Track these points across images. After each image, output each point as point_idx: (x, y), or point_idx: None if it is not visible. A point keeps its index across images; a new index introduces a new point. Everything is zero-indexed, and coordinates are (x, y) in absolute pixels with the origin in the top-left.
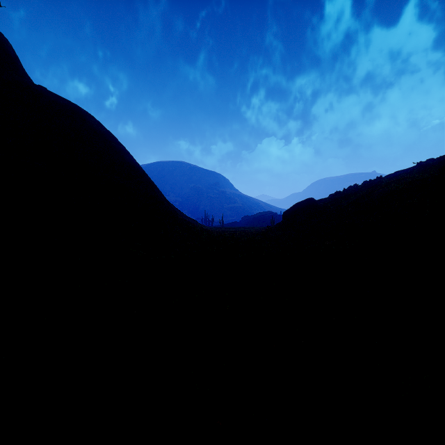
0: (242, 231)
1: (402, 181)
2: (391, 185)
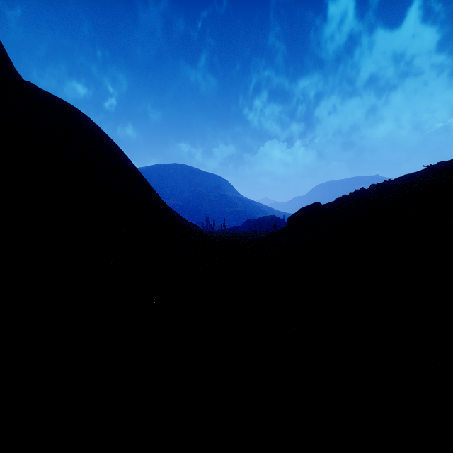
0: (244, 237)
1: (417, 185)
2: (405, 189)
